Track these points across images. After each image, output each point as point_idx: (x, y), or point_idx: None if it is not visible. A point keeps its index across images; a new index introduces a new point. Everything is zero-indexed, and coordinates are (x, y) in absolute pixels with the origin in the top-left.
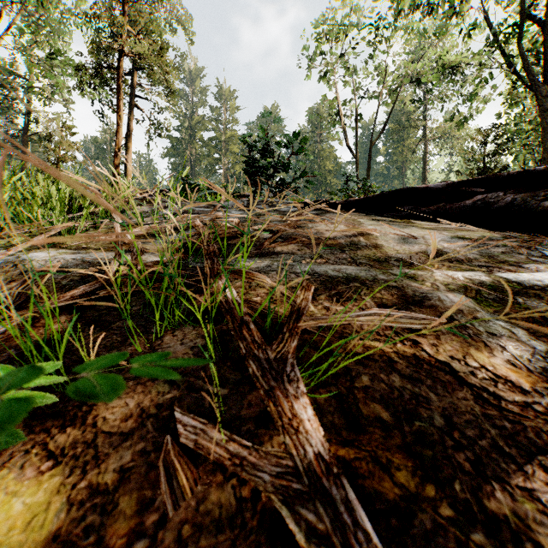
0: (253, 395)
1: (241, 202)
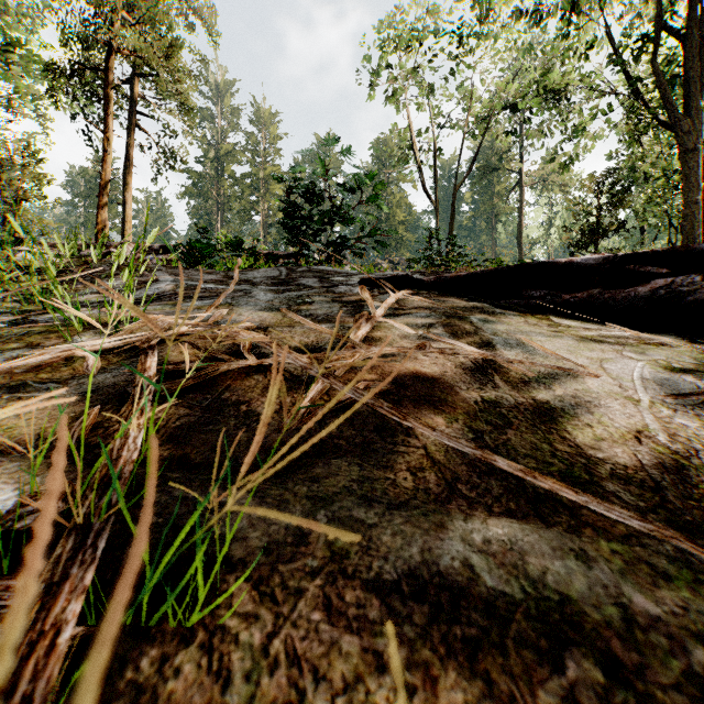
0: None
1: (276, 272)
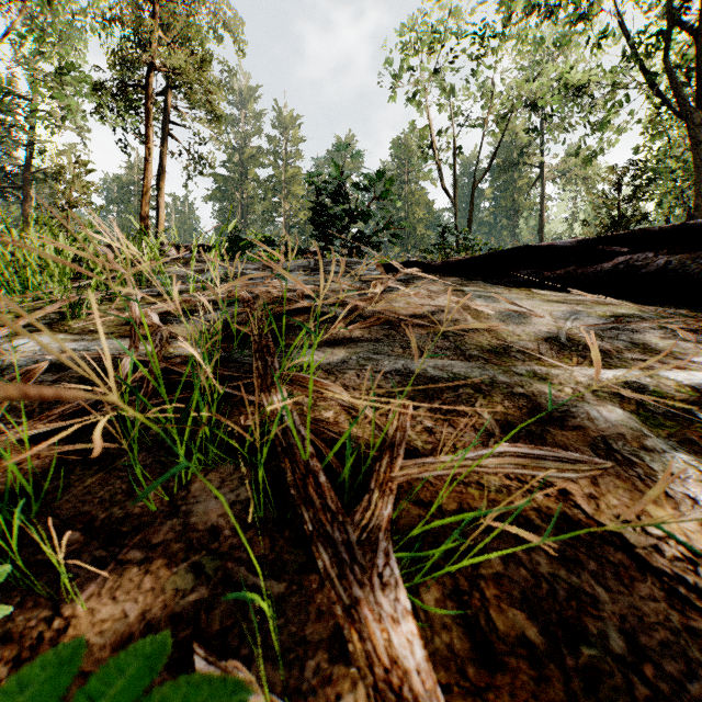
0: (324, 594)
1: (306, 262)
